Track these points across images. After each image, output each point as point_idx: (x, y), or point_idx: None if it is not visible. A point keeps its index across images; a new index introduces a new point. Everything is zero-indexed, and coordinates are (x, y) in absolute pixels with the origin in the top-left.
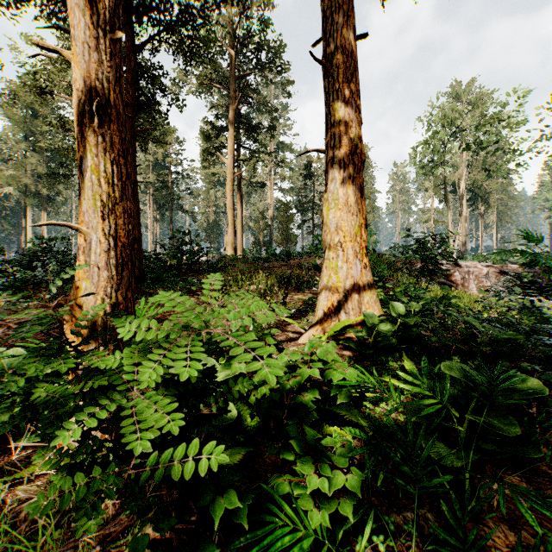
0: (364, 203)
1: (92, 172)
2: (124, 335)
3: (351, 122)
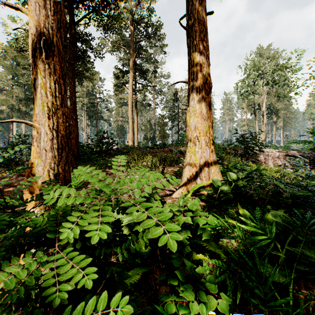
0: (211, 113)
1: (41, 87)
2: (49, 199)
3: (203, 64)
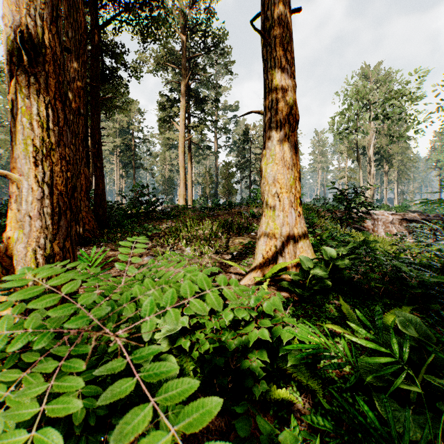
0: (298, 158)
1: (23, 114)
2: None
3: (287, 86)
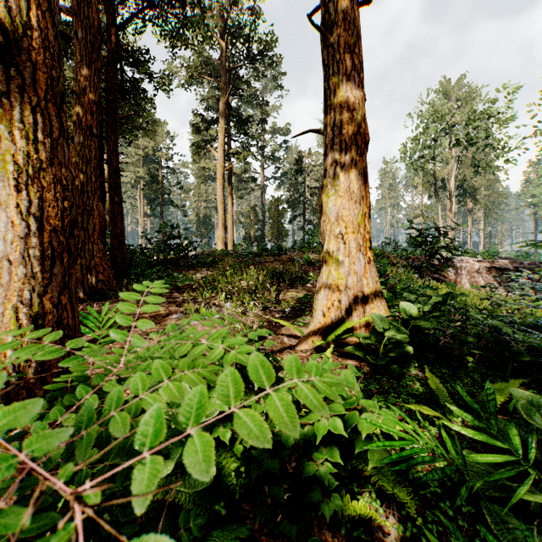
0: (368, 189)
1: (1, 119)
2: None
3: (353, 98)
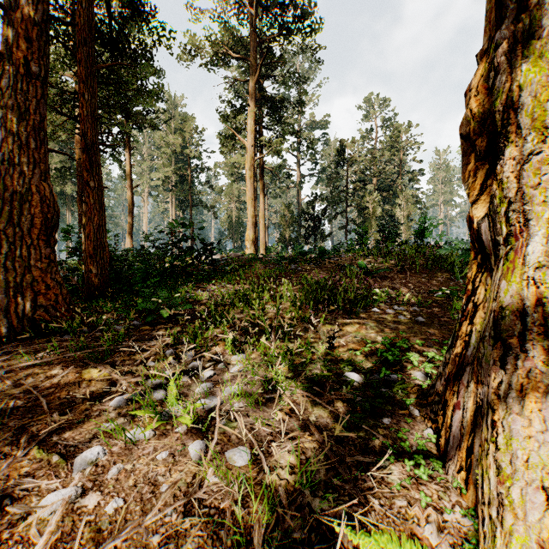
0: None
1: None
2: None
3: None
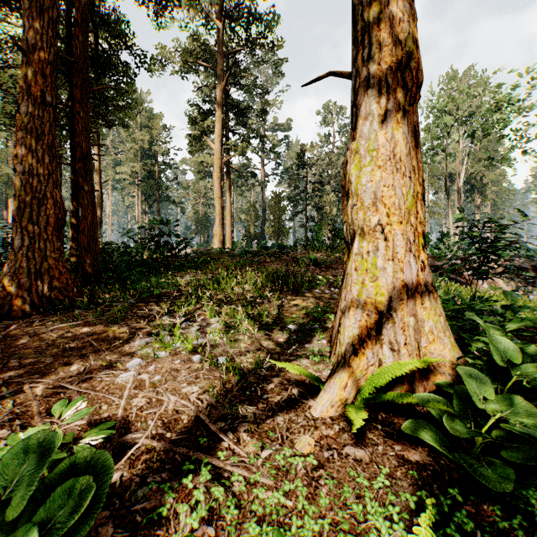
0: (420, 157)
1: None
2: None
3: (400, 14)
